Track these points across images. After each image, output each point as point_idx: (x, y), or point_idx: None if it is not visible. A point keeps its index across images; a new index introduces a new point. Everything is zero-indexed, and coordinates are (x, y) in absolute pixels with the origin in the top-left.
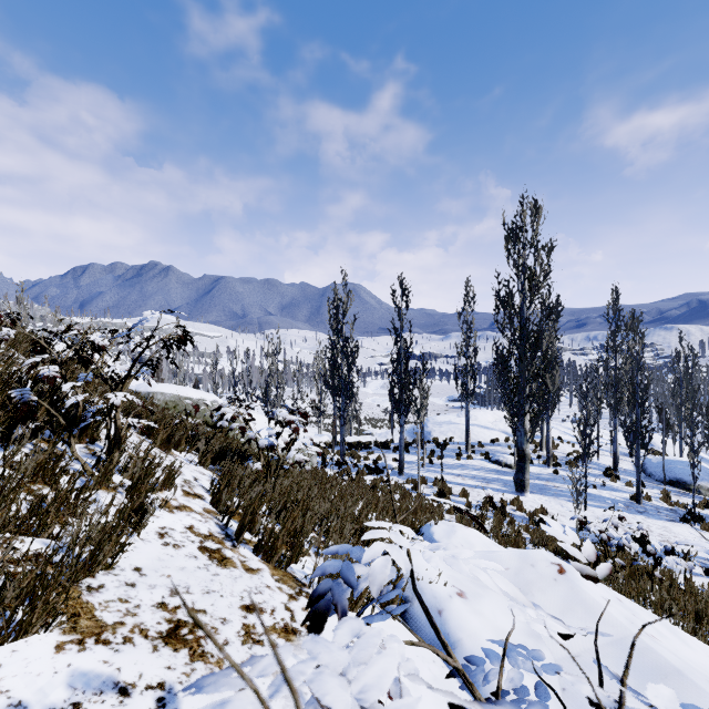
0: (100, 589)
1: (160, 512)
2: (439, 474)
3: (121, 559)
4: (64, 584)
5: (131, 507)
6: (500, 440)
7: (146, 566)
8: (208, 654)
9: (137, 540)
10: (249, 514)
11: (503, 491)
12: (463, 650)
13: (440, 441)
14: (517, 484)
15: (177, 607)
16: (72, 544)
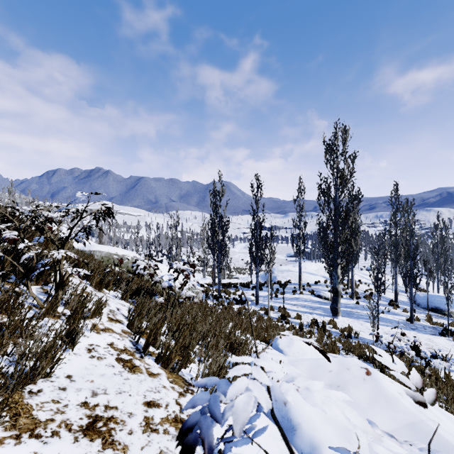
0: (38, 393)
1: (90, 333)
2: (281, 304)
3: (57, 369)
4: (10, 390)
5: (68, 331)
6: (321, 282)
7: (76, 374)
8: (117, 442)
9: (71, 354)
10: (152, 334)
11: (323, 315)
12: (302, 431)
13: (282, 282)
14: (333, 311)
15: (96, 405)
16: (19, 360)
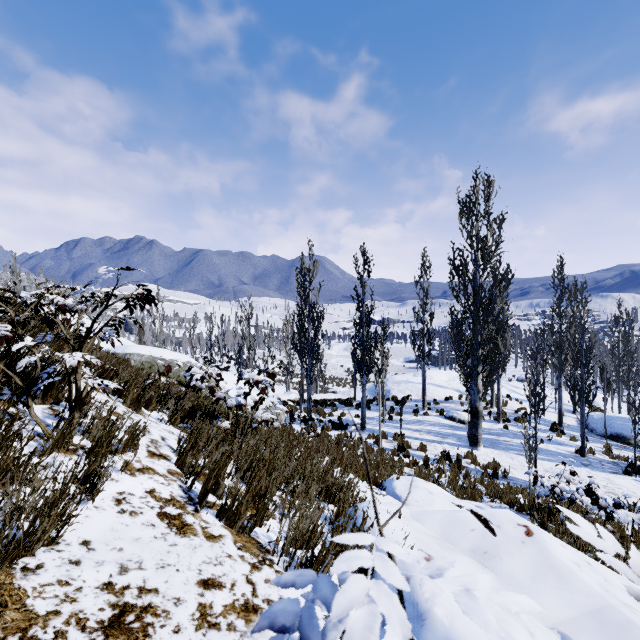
0: (37, 570)
1: (120, 475)
2: (398, 429)
3: (68, 532)
4: None
5: (86, 473)
6: (453, 398)
7: (96, 539)
8: None
9: (91, 508)
10: (212, 477)
11: (458, 445)
12: (434, 622)
13: (398, 399)
14: (471, 439)
15: (126, 587)
16: (8, 519)
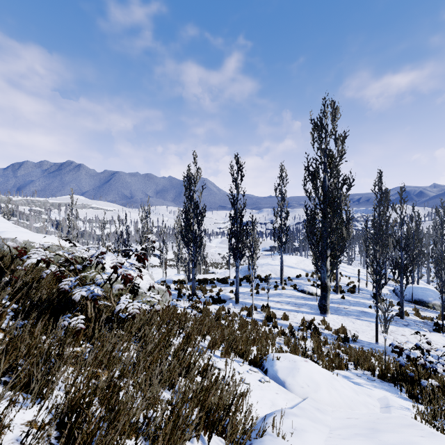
0: None
1: None
2: (264, 302)
3: None
4: None
5: None
6: (302, 275)
7: None
8: None
9: None
10: None
11: (311, 313)
12: None
13: (262, 277)
14: (321, 308)
15: None
16: None
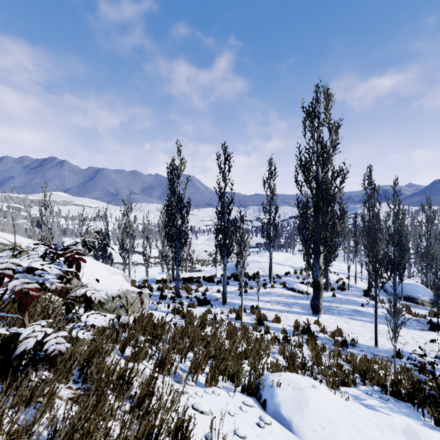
0: None
1: None
2: (253, 302)
3: None
4: None
5: None
6: (290, 272)
7: None
8: None
9: None
10: None
11: (303, 313)
12: None
13: (250, 275)
14: (314, 308)
15: None
16: None
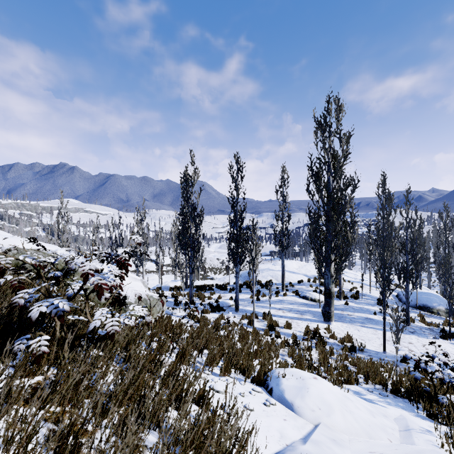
0: None
1: None
2: (265, 309)
3: None
4: None
5: None
6: (303, 281)
7: None
8: None
9: None
10: None
11: (314, 320)
12: None
13: (262, 283)
14: (325, 315)
15: None
16: None
